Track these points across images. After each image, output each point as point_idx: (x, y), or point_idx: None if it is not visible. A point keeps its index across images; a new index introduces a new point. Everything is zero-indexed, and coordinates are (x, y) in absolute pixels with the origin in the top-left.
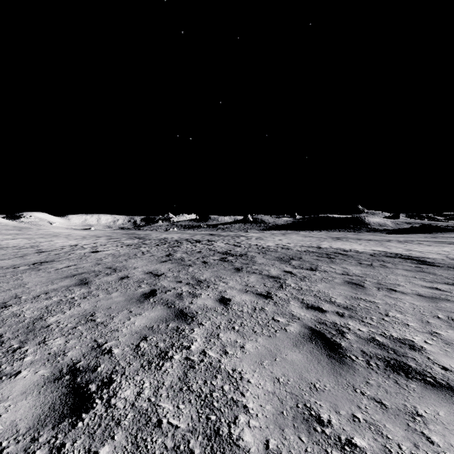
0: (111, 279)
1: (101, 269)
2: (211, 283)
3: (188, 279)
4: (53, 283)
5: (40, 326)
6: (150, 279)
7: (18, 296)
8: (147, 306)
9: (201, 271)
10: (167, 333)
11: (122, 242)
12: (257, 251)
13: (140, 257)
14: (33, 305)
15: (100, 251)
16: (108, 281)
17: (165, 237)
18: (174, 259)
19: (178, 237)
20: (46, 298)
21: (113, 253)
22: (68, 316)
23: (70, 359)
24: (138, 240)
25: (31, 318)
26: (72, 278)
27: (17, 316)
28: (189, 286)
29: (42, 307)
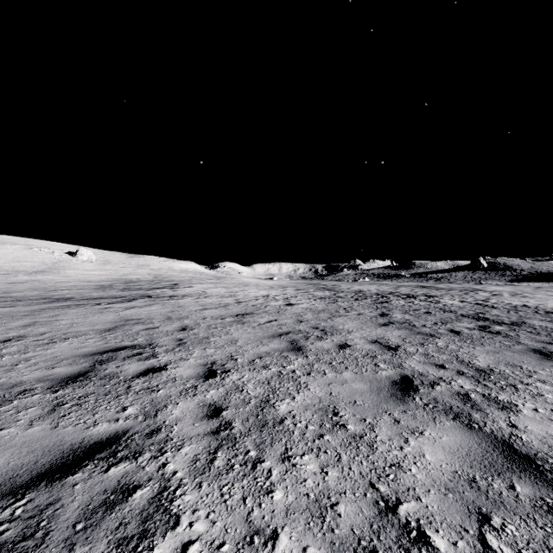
0: (326, 345)
1: (308, 329)
2: (511, 379)
3: (452, 362)
4: (262, 343)
5: (271, 418)
6: (384, 354)
7: (233, 358)
8: (419, 412)
9: (464, 348)
10: (536, 520)
11: (312, 294)
12: (544, 318)
13: (345, 316)
14: (252, 375)
15: (294, 304)
16: (325, 349)
17: (359, 289)
18: (398, 323)
19: (377, 290)
20: (262, 365)
21: (310, 308)
22: (301, 407)
23: (350, 530)
24: (329, 292)
25: (256, 399)
26: (280, 338)
27: (240, 389)
28: (467, 378)
29: (263, 381)
